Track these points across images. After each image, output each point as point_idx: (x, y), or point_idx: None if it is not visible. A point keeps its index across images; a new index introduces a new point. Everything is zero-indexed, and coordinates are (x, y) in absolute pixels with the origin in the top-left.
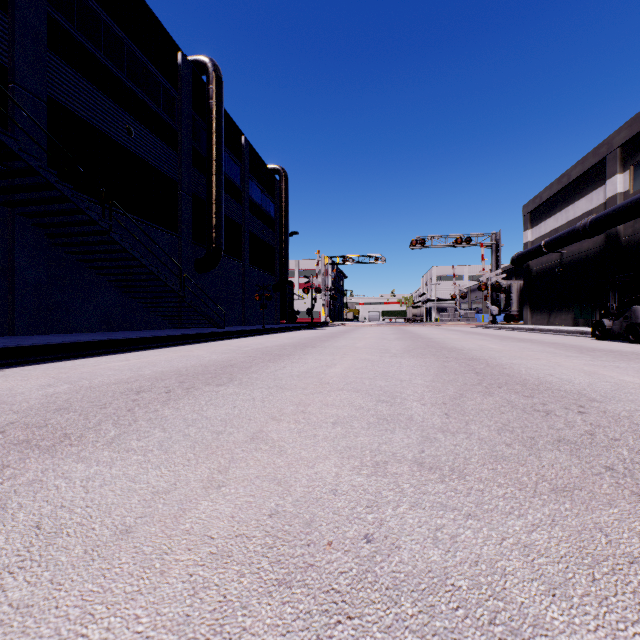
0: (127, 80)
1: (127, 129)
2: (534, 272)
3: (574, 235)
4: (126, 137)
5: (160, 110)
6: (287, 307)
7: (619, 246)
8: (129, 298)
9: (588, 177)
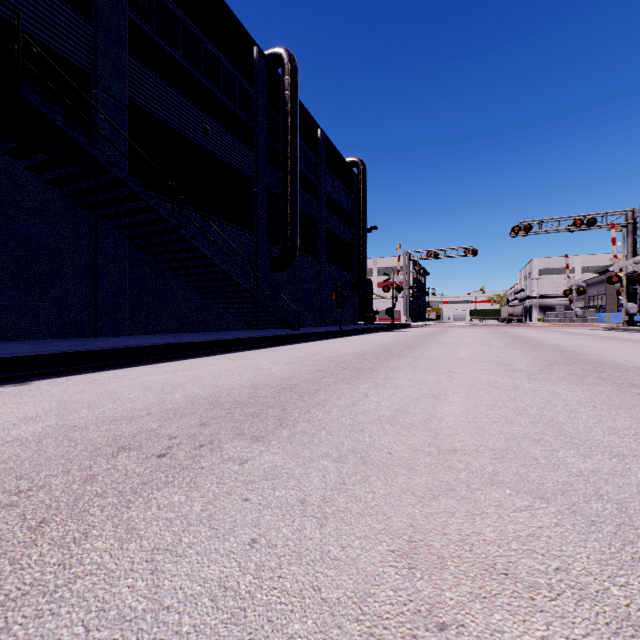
0: (204, 79)
1: (204, 128)
2: None
3: None
4: (203, 136)
5: (236, 107)
6: (365, 307)
7: None
8: (206, 299)
9: None
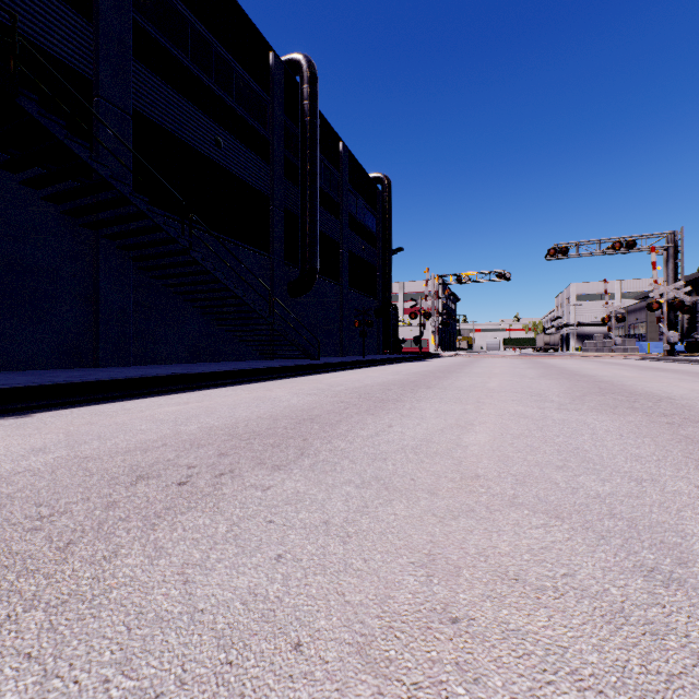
0: (215, 87)
1: (215, 140)
2: None
3: None
4: (214, 149)
5: (250, 118)
6: (391, 335)
7: None
8: (217, 326)
9: None
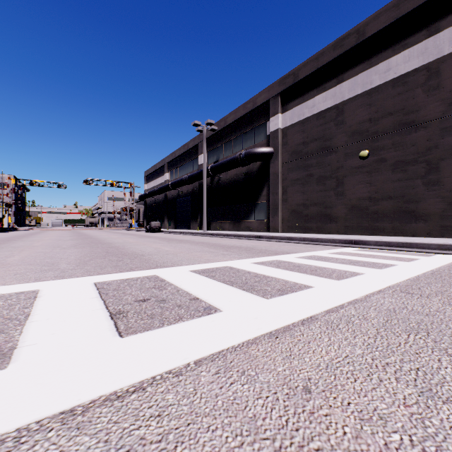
0: None
1: None
2: (148, 204)
3: (155, 192)
4: None
5: None
6: None
7: (167, 199)
8: None
9: (161, 170)
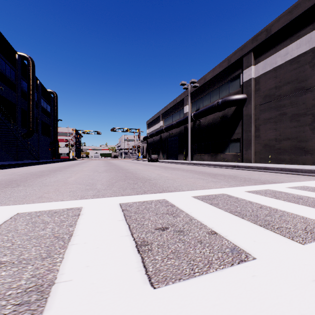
0: (1, 70)
1: (1, 88)
2: (149, 143)
3: (153, 135)
4: (1, 91)
5: (10, 78)
6: (56, 152)
7: (161, 139)
8: (1, 150)
9: (158, 119)
